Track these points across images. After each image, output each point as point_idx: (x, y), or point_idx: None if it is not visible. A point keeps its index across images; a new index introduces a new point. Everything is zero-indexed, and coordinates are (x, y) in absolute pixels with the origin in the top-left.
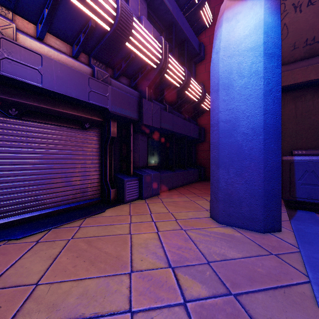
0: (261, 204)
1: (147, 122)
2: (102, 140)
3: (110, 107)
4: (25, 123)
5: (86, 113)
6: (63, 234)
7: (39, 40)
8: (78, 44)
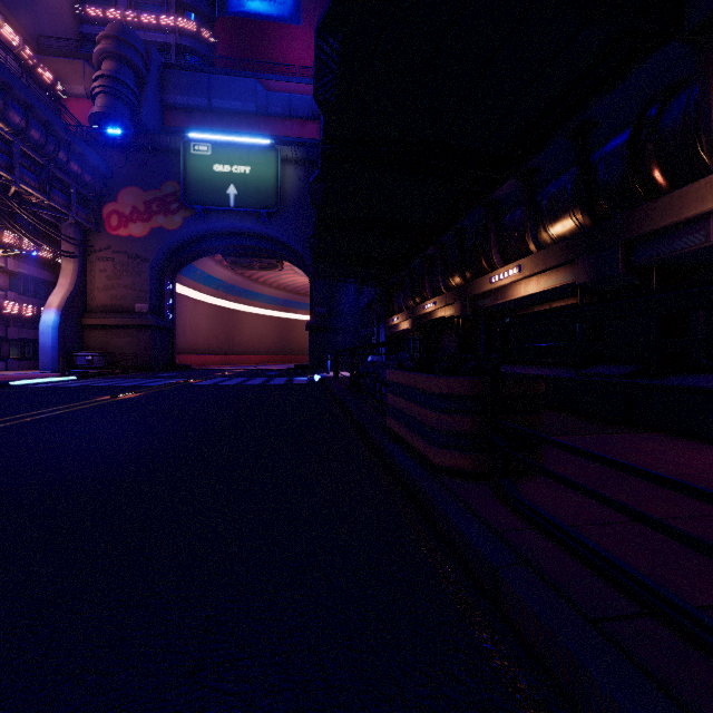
0: (52, 364)
1: (11, 337)
2: None
3: None
4: None
5: None
6: None
7: None
8: None
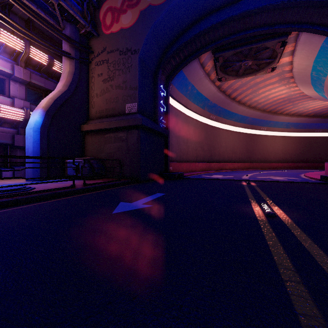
0: (32, 173)
1: (18, 145)
2: None
3: None
4: None
5: None
6: None
7: None
8: None
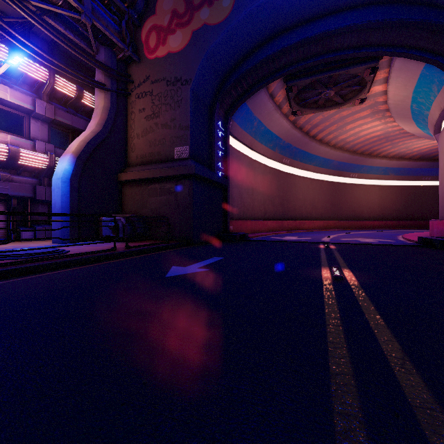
0: (61, 234)
1: (41, 198)
2: (8, 209)
3: (10, 193)
4: None
5: None
6: None
7: None
8: None
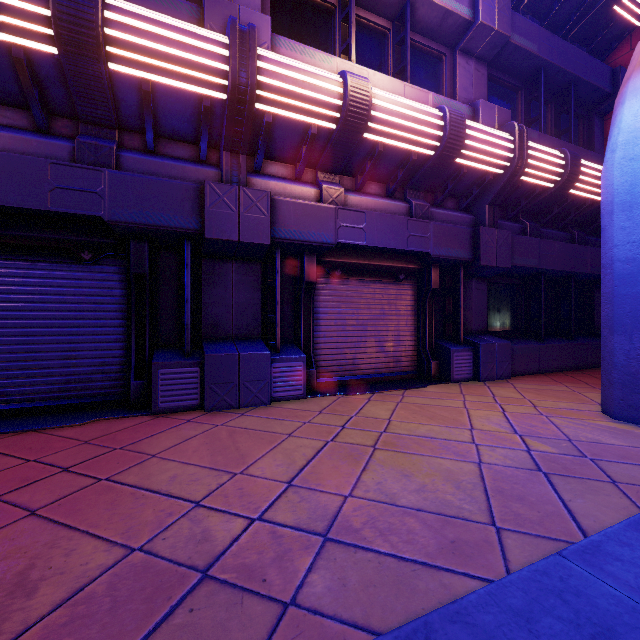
0: None
1: (488, 262)
2: (419, 294)
3: (432, 251)
4: (345, 282)
5: (402, 262)
6: (389, 398)
7: (357, 192)
8: (393, 180)
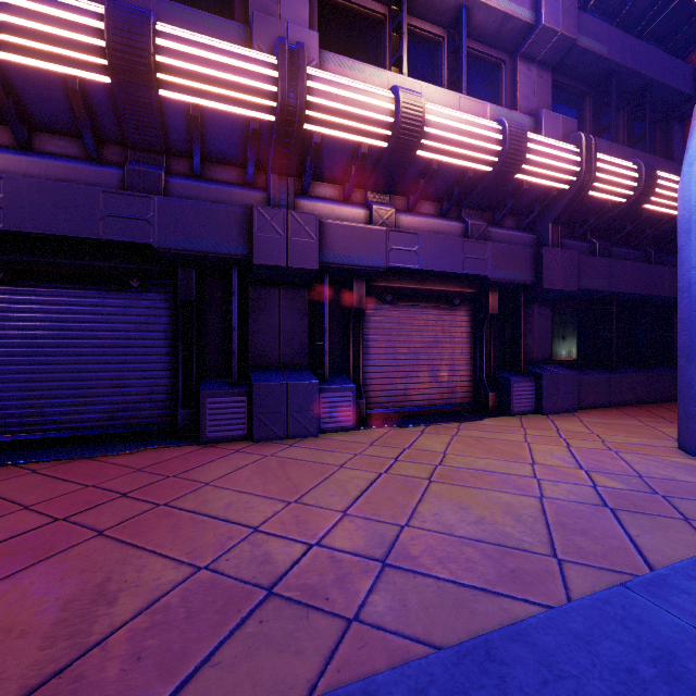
0: None
1: (551, 285)
2: (476, 320)
3: (490, 274)
4: (396, 308)
5: (457, 286)
6: (443, 431)
7: (409, 213)
8: (447, 199)
